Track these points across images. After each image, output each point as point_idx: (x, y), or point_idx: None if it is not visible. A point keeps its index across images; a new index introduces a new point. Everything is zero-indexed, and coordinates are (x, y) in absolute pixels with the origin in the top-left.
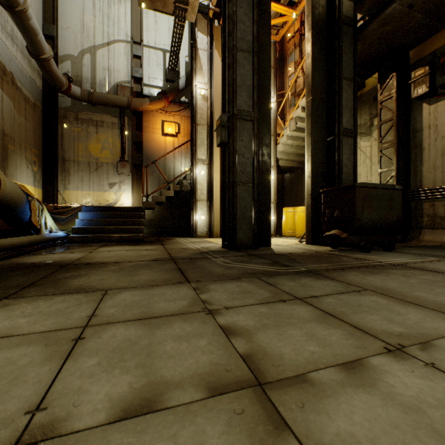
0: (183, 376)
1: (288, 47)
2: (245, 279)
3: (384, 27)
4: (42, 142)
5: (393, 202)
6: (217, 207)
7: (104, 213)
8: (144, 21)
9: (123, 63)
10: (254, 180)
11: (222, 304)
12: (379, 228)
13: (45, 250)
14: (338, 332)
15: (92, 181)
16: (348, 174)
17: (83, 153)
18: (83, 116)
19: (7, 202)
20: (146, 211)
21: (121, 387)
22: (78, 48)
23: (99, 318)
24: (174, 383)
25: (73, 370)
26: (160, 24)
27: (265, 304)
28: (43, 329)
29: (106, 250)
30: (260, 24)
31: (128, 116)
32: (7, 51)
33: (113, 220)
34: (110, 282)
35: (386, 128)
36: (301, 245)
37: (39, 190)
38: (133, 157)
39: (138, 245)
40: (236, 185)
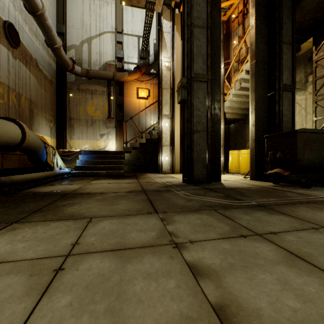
0: None
1: (233, 25)
2: (204, 211)
3: None
4: (56, 107)
5: None
6: (178, 150)
7: (96, 156)
8: (124, 16)
9: (110, 48)
10: (207, 129)
11: (186, 237)
12: (319, 167)
13: (55, 182)
14: (314, 281)
15: (88, 133)
16: (287, 122)
17: (83, 113)
18: (83, 87)
19: (31, 148)
20: (125, 153)
21: None
22: (79, 39)
23: (80, 246)
24: None
25: (45, 311)
26: (136, 17)
27: (227, 239)
28: (33, 256)
29: (96, 183)
30: (212, 5)
31: (113, 86)
32: (33, 45)
33: (102, 161)
34: (95, 210)
35: (320, 83)
36: (246, 180)
37: (54, 140)
38: (117, 115)
39: (119, 179)
40: (193, 133)
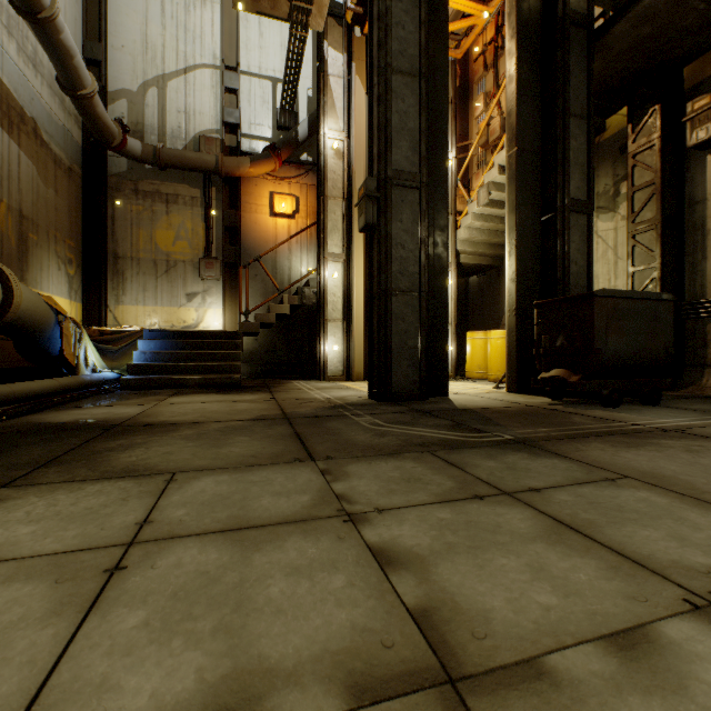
0: (302, 657)
1: (475, 70)
2: (408, 454)
3: (640, 28)
4: (83, 229)
5: (659, 322)
6: (360, 331)
7: (178, 342)
8: (242, 33)
9: (209, 101)
10: (420, 286)
11: (370, 502)
12: (635, 366)
13: (83, 401)
14: (588, 564)
15: (159, 291)
16: (579, 275)
17: (146, 245)
18: (146, 187)
19: (25, 324)
20: (245, 337)
21: (182, 680)
22: (138, 79)
23: (155, 526)
24: (284, 673)
25: (97, 638)
26: (268, 38)
27: (448, 503)
28: (57, 549)
29: (180, 402)
30: (431, 29)
31: (216, 186)
32: (28, 85)
33: (193, 353)
34: (181, 458)
35: (642, 199)
36: (499, 393)
37: (78, 305)
38: (225, 251)
39: (231, 392)
40: (392, 296)
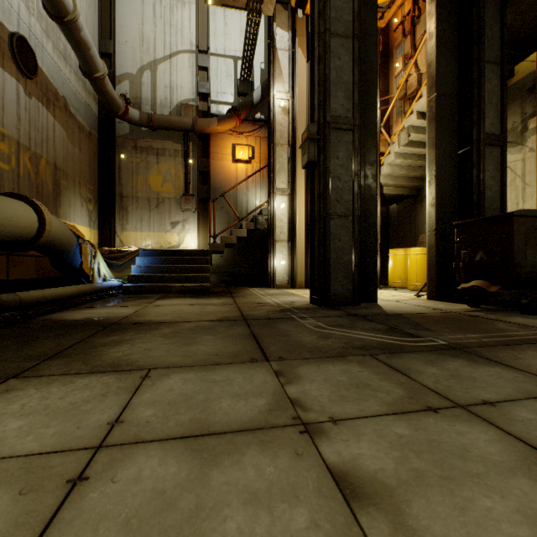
0: None
1: (394, 37)
2: (352, 357)
3: None
4: (98, 177)
5: None
6: (302, 249)
7: (164, 258)
8: (211, 24)
9: (187, 78)
10: (354, 211)
11: (324, 409)
12: None
13: (95, 303)
14: None
15: (152, 220)
16: (493, 199)
17: (143, 187)
18: (143, 144)
19: (55, 246)
20: (214, 254)
21: None
22: (137, 65)
23: (124, 427)
24: None
25: None
26: (231, 26)
27: (402, 415)
28: (33, 449)
29: (164, 304)
30: None
31: (193, 141)
32: (60, 73)
33: (174, 266)
34: (157, 355)
35: None
36: (420, 300)
37: (95, 232)
38: (199, 190)
39: (202, 297)
40: (330, 219)
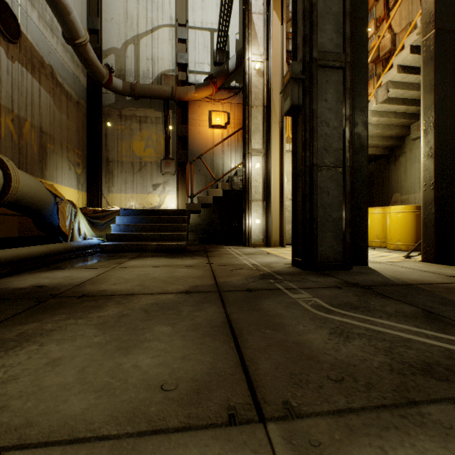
0: None
1: None
2: (438, 412)
3: None
4: (87, 143)
5: None
6: (276, 208)
7: (143, 217)
8: None
9: (167, 50)
10: (345, 161)
11: None
12: None
13: (64, 263)
14: None
15: (135, 183)
16: None
17: (127, 152)
18: (127, 112)
19: (29, 204)
20: (192, 214)
21: None
22: (121, 39)
23: None
24: None
25: None
26: (208, 0)
27: None
28: None
29: (133, 265)
30: None
31: (172, 109)
32: (46, 42)
33: (152, 225)
34: (55, 384)
35: None
36: (415, 263)
37: (84, 194)
38: (178, 154)
39: (176, 256)
40: (317, 170)
